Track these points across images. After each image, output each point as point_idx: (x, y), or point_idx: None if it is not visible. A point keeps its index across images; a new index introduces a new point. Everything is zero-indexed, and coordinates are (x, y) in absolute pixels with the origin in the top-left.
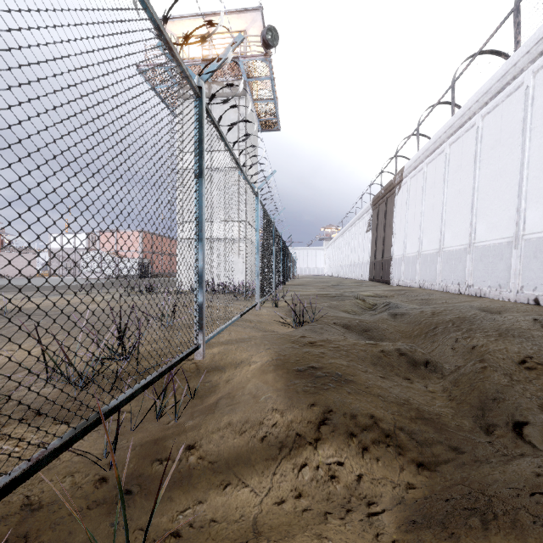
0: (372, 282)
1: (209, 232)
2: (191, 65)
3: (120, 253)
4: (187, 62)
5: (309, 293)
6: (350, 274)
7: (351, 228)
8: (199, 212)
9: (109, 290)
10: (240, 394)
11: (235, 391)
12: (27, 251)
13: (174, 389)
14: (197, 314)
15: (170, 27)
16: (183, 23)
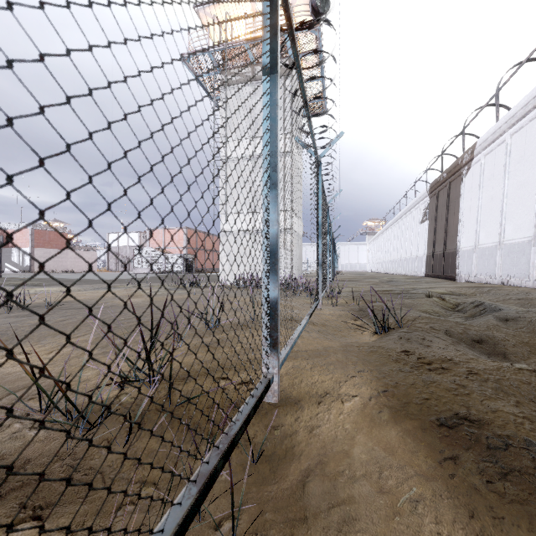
0: (431, 278)
1: (253, 224)
2: (234, 47)
3: (167, 249)
4: (230, 44)
5: (365, 289)
6: (400, 270)
7: (401, 220)
8: (271, 135)
9: (155, 284)
10: (347, 472)
11: (333, 461)
12: (89, 249)
13: (231, 480)
14: (267, 320)
15: (213, 12)
16: (226, 5)
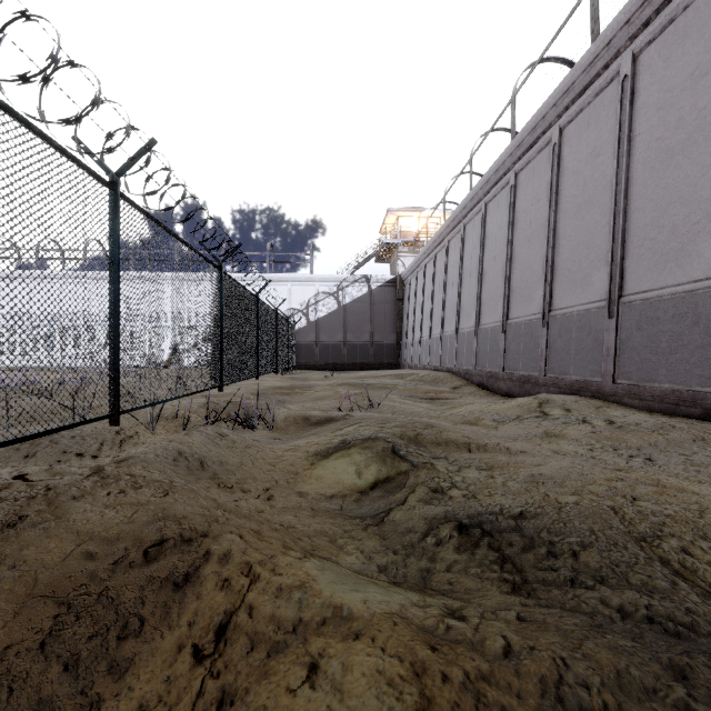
0: None
1: None
2: None
3: None
4: None
5: None
6: None
7: None
8: None
9: None
10: None
11: None
12: None
13: None
14: None
15: None
16: None
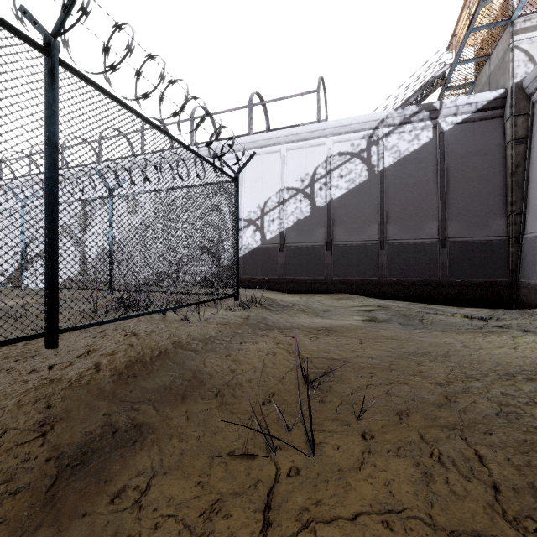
0: None
1: None
2: None
3: None
4: None
5: None
6: None
7: None
8: None
9: None
10: None
11: None
12: None
13: None
14: None
15: None
16: None
